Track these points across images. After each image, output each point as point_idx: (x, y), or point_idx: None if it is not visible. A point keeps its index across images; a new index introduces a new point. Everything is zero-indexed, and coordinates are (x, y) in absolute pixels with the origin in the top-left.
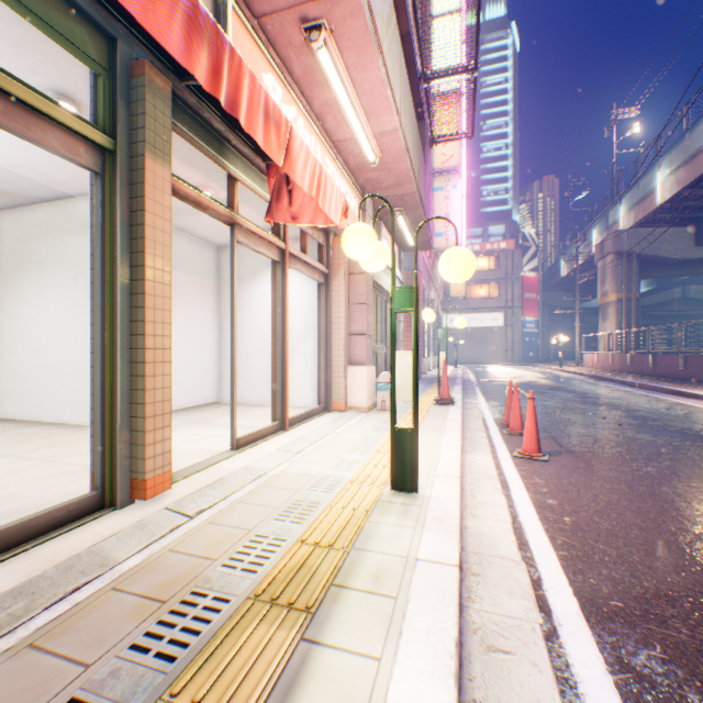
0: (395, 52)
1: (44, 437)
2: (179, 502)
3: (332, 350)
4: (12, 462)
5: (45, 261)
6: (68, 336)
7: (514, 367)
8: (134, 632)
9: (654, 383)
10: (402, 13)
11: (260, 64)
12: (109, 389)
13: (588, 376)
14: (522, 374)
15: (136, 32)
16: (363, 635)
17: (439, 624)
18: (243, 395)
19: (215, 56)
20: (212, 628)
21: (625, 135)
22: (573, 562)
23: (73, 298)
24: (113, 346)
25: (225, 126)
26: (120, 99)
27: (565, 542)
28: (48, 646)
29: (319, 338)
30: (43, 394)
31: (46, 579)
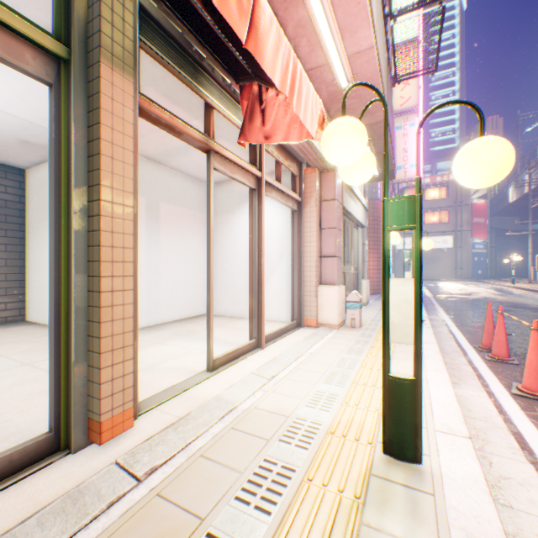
0: None
1: None
2: (132, 453)
3: (304, 271)
4: (23, 373)
5: None
6: None
7: (464, 283)
8: None
9: None
10: None
11: None
12: (63, 321)
13: None
14: (475, 290)
15: None
16: None
17: None
18: (228, 309)
19: None
20: None
21: None
22: None
23: None
24: (68, 274)
25: (195, 42)
26: (74, 2)
27: None
28: None
29: (292, 260)
30: None
31: None
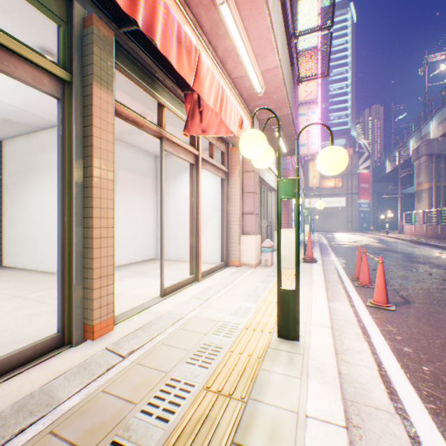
0: (277, 9)
1: (42, 283)
2: (116, 343)
3: (230, 225)
4: (16, 302)
5: (45, 168)
6: None
7: (353, 234)
8: None
9: None
10: None
11: (179, 18)
12: (67, 258)
13: (408, 241)
14: (360, 239)
15: None
16: None
17: None
18: (171, 254)
19: None
20: None
21: (434, 73)
22: (444, 418)
23: None
24: (70, 226)
25: (154, 65)
26: (75, 43)
27: (430, 393)
28: None
29: (221, 216)
30: (44, 253)
31: (0, 419)
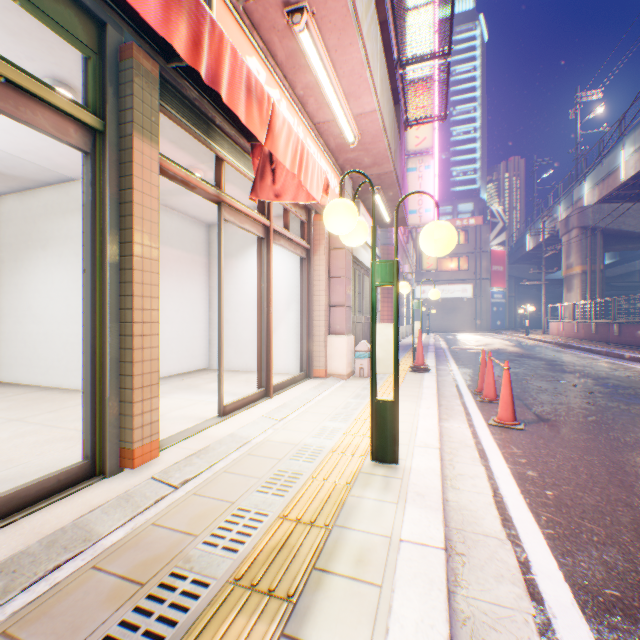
0: (374, 35)
1: (48, 402)
2: (165, 472)
3: (313, 321)
4: (15, 427)
5: (50, 240)
6: (71, 308)
7: (483, 335)
8: (109, 620)
9: (620, 351)
10: (379, 2)
11: (245, 47)
12: (98, 361)
13: (554, 344)
14: (490, 341)
15: (122, 13)
16: (346, 632)
17: (429, 621)
18: (231, 362)
19: (195, 27)
20: (189, 619)
21: (589, 116)
22: (561, 543)
23: (75, 273)
24: (103, 320)
25: (211, 108)
26: (109, 81)
27: (549, 518)
28: (21, 635)
29: (301, 310)
30: (48, 362)
31: (28, 556)
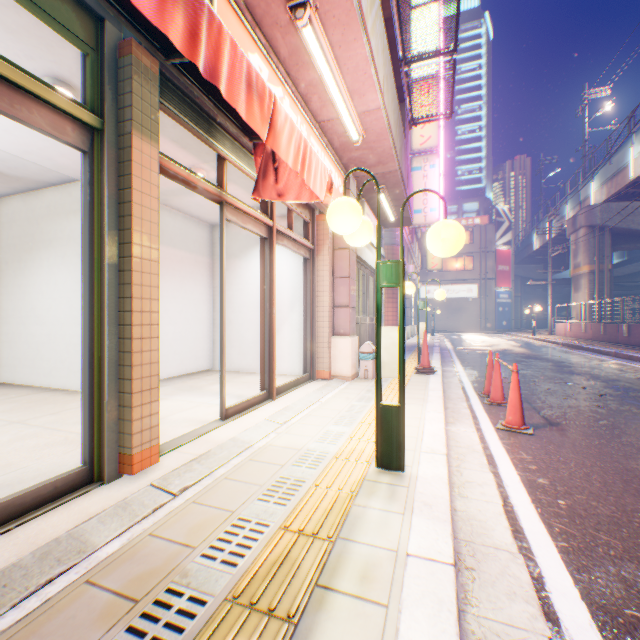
0: (379, 31)
1: (50, 404)
2: (164, 478)
3: (317, 322)
4: (16, 430)
5: (53, 241)
6: (73, 309)
7: (488, 335)
8: None
9: (629, 353)
10: None
11: (247, 44)
12: (96, 365)
13: (561, 344)
14: (496, 342)
15: (120, 8)
16: None
17: None
18: (234, 363)
19: (192, 18)
20: None
21: (597, 114)
22: (576, 557)
23: (77, 274)
24: (101, 322)
25: (213, 106)
26: (107, 78)
27: (563, 530)
28: None
29: (304, 310)
30: (51, 363)
31: (20, 568)
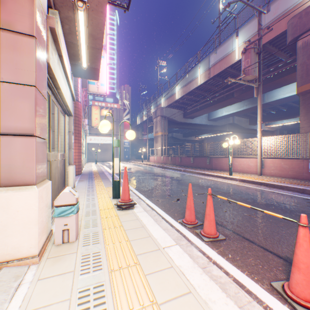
0: None
1: None
2: None
3: None
4: None
5: None
6: None
7: (122, 162)
8: None
9: (189, 169)
10: None
11: None
12: None
13: (158, 166)
14: (130, 166)
15: None
16: None
17: None
18: None
19: None
20: None
21: (162, 72)
22: None
23: None
24: None
25: None
26: None
27: None
28: None
29: None
30: None
31: None
